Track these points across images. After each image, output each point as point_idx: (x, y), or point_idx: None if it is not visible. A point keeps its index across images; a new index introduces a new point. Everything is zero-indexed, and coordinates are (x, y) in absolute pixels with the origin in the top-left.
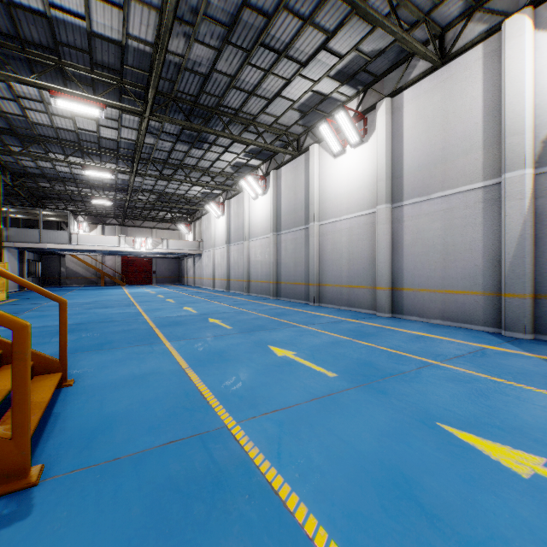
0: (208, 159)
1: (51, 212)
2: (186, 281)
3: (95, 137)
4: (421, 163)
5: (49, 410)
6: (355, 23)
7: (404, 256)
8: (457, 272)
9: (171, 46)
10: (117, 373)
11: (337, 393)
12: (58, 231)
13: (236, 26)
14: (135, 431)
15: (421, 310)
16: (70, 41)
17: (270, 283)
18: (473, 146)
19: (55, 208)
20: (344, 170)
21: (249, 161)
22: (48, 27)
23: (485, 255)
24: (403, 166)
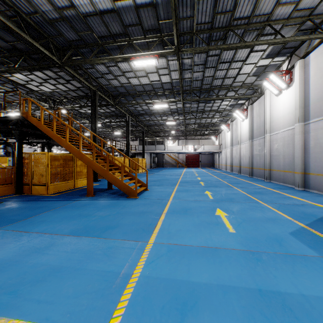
0: (215, 106)
1: (159, 138)
2: (215, 166)
3: (169, 109)
4: (318, 97)
5: (143, 192)
6: (263, 38)
7: (309, 154)
8: None
9: (186, 76)
10: (158, 190)
11: (203, 201)
12: (161, 145)
13: (207, 62)
14: (153, 197)
15: (318, 187)
16: (157, 87)
17: (248, 168)
18: None
19: (160, 135)
20: (281, 103)
21: (237, 102)
22: (151, 86)
23: None
24: (309, 99)
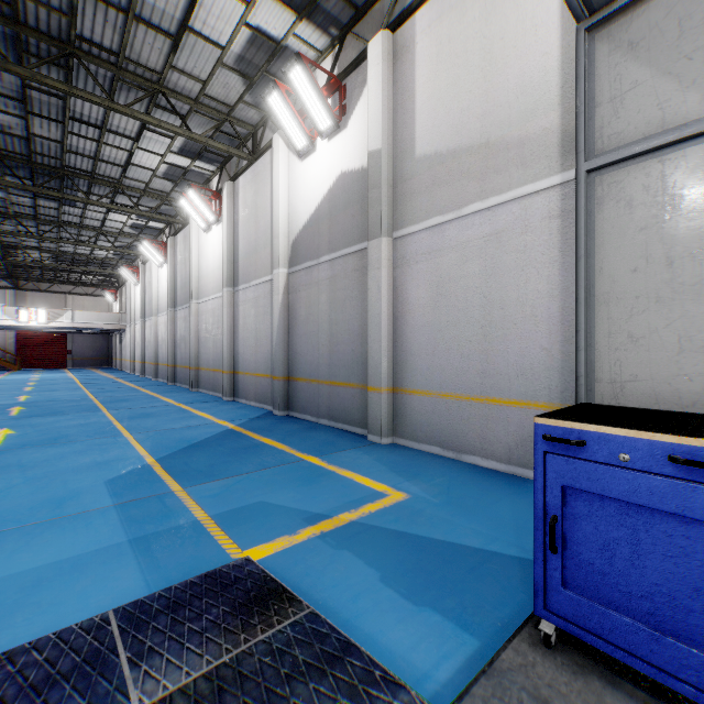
0: (93, 218)
1: None
2: (115, 364)
3: None
4: (247, 251)
5: None
6: (162, 112)
7: (239, 340)
8: (261, 356)
9: None
10: None
11: None
12: None
13: (31, 101)
14: None
15: (247, 393)
16: None
17: (168, 366)
18: (267, 241)
19: None
20: (211, 247)
21: (147, 223)
22: None
23: (272, 341)
24: (239, 251)
